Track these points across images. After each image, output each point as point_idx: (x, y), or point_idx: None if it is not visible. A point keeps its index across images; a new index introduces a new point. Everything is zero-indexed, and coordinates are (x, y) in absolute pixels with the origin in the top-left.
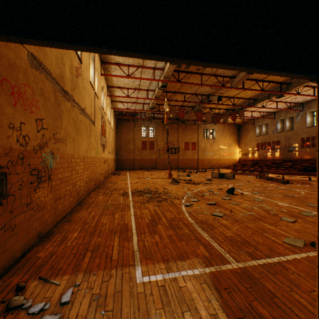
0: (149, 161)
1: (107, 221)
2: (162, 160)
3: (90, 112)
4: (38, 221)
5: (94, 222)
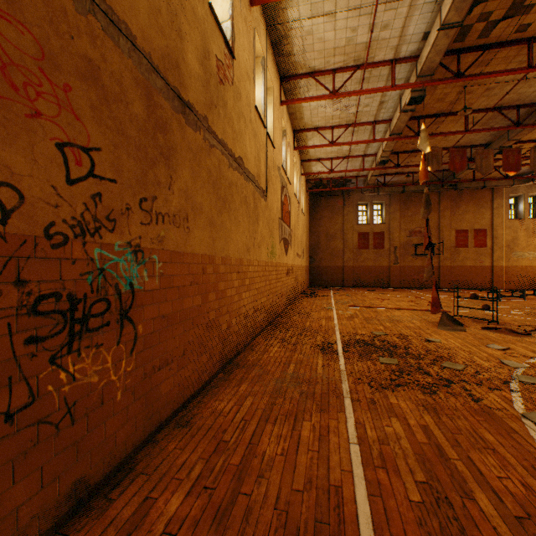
0: (373, 272)
1: (277, 450)
2: (402, 269)
3: (257, 171)
4: (69, 451)
5: (242, 448)
